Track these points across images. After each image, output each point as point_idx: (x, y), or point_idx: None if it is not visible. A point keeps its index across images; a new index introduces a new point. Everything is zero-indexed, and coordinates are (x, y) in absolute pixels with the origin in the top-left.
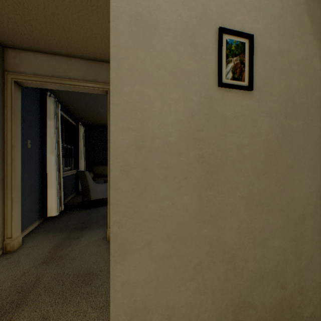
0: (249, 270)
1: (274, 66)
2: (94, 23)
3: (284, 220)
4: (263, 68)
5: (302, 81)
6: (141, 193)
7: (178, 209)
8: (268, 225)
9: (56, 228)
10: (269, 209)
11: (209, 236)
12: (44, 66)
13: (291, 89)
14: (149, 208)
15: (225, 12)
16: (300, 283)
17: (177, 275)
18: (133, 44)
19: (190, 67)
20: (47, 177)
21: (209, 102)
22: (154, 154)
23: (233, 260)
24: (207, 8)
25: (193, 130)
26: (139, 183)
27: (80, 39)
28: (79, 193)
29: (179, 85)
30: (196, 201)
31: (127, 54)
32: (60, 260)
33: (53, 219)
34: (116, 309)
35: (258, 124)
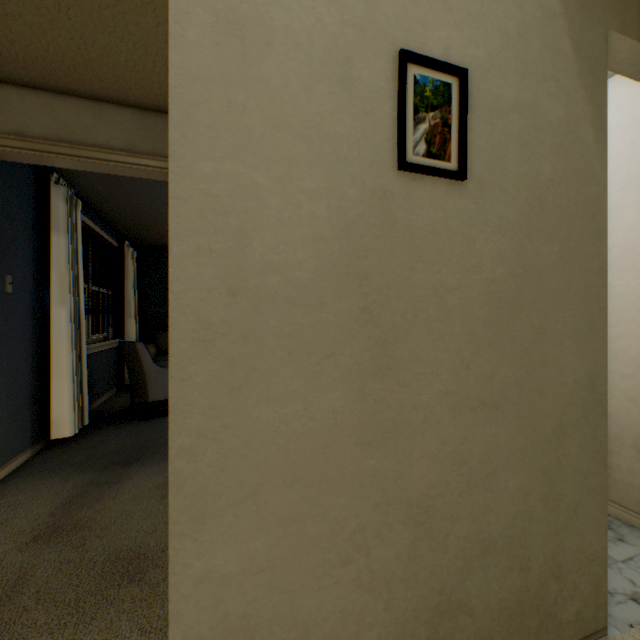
0: (460, 536)
1: (507, 134)
2: (149, 32)
3: (526, 437)
4: (487, 137)
5: (560, 165)
6: (238, 387)
7: (317, 419)
8: (496, 447)
9: (70, 463)
10: (498, 415)
11: (381, 474)
12: (42, 119)
13: (539, 180)
14: (256, 418)
15: (412, 21)
16: (556, 556)
17: (314, 555)
18: (220, 74)
19: (341, 128)
20: (52, 356)
21: (380, 201)
22: (265, 306)
23: (428, 518)
24: (377, 10)
25: (348, 256)
26: (234, 367)
27: (120, 64)
28: (125, 389)
29: (319, 164)
30: (355, 403)
31: (208, 93)
32: (77, 531)
33: (65, 445)
34: (182, 635)
35: (476, 247)
